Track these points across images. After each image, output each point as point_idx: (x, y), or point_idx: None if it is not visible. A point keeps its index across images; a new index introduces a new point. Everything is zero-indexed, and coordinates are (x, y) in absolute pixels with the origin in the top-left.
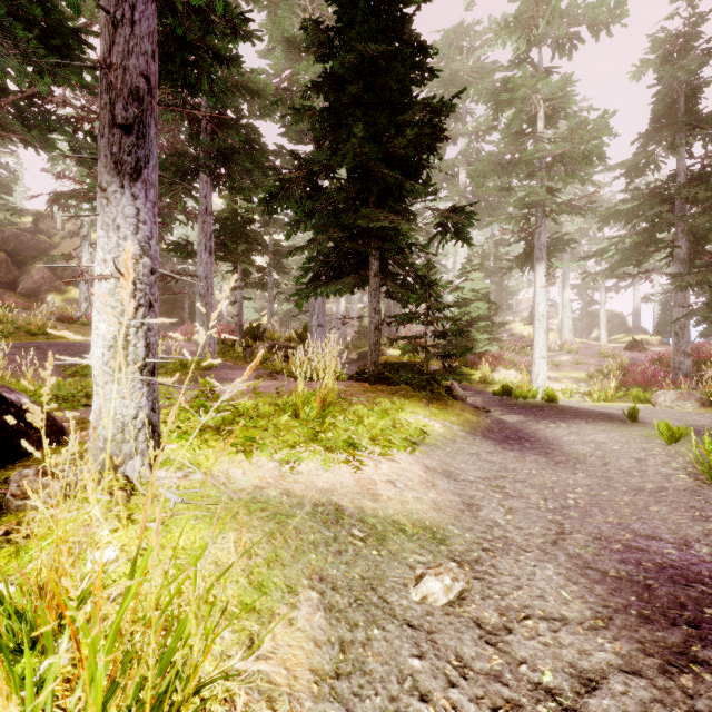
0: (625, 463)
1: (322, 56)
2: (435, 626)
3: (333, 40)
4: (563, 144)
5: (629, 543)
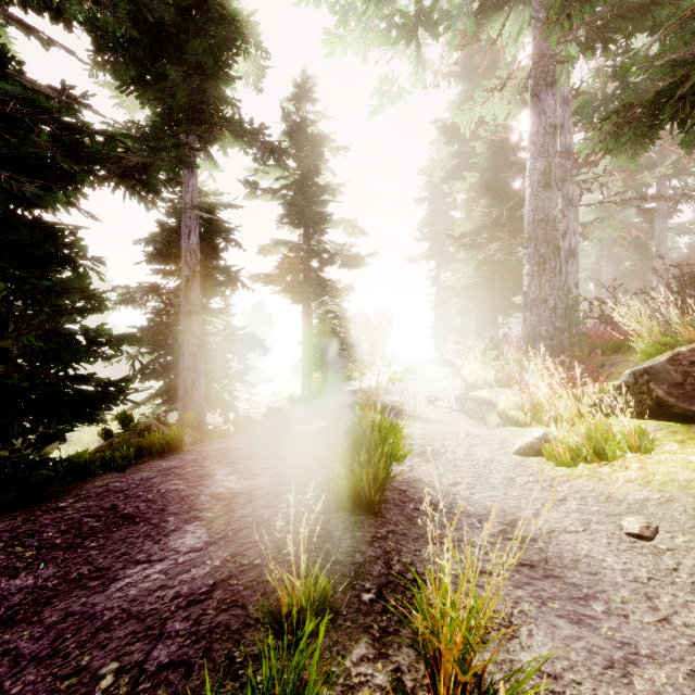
0: None
1: None
2: (609, 517)
3: None
4: None
5: (596, 617)
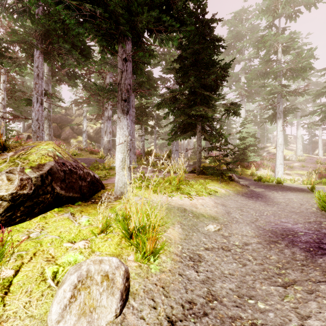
0: (295, 205)
1: (178, 47)
2: (210, 234)
3: (182, 41)
4: (290, 64)
5: (277, 223)
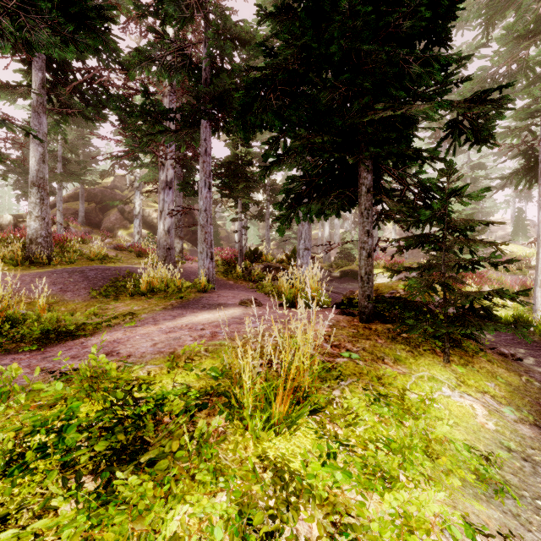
0: None
1: None
2: None
3: None
4: None
5: None
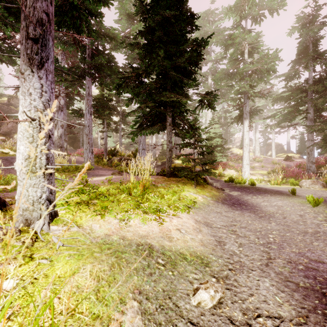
0: (294, 217)
1: (143, 18)
2: (206, 323)
3: (149, 11)
4: (257, 64)
5: (307, 265)
